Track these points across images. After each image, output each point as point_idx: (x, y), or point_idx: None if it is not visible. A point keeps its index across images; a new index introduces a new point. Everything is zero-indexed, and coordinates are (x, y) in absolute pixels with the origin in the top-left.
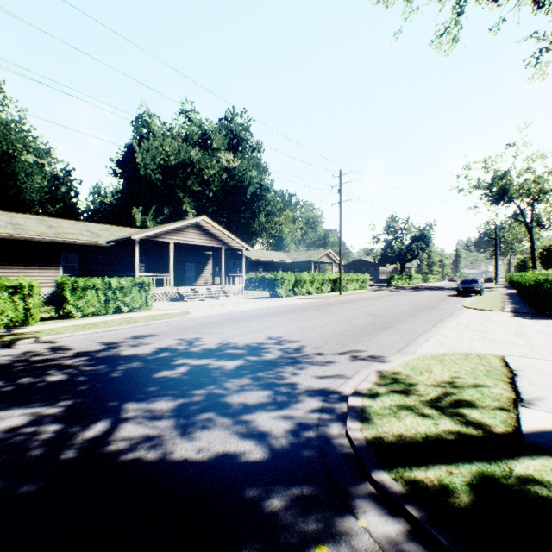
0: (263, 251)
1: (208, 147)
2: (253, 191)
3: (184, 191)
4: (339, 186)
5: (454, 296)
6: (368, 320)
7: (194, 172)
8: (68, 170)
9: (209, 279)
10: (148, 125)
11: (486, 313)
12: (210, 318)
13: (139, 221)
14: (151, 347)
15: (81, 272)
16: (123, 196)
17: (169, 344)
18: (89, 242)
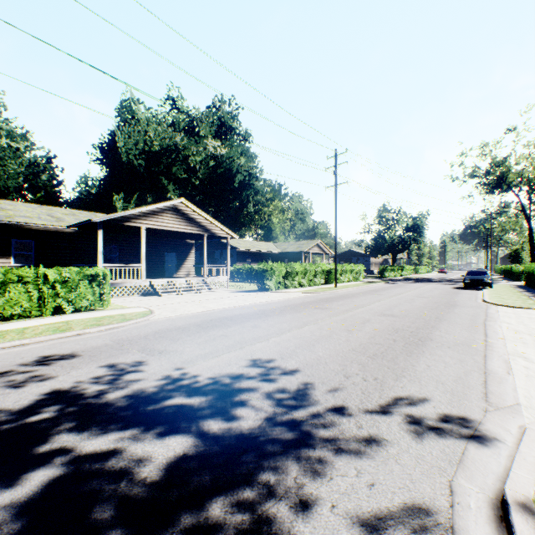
0: (251, 241)
1: (195, 134)
2: (241, 179)
3: (168, 179)
4: (334, 167)
5: (461, 289)
6: (387, 324)
7: (179, 159)
8: (49, 157)
9: (191, 271)
10: (133, 112)
11: (530, 313)
12: (175, 322)
13: (120, 209)
14: (41, 388)
15: (37, 261)
16: (106, 183)
17: (79, 380)
18: (47, 227)
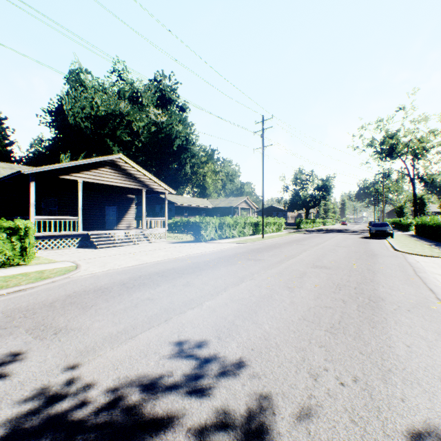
0: (188, 197)
1: (138, 103)
2: (179, 144)
3: (113, 141)
4: (262, 131)
5: (368, 238)
6: (326, 279)
7: (124, 124)
8: None
9: (132, 223)
10: (82, 81)
11: None
12: (98, 280)
13: None
14: None
15: None
16: (54, 144)
17: None
18: None
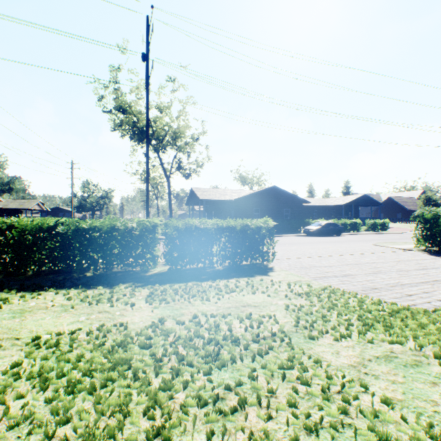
0: None
1: None
2: None
3: None
4: (72, 169)
5: None
6: None
7: None
8: None
9: None
10: None
11: None
12: None
13: None
14: None
15: None
16: None
17: None
18: None
